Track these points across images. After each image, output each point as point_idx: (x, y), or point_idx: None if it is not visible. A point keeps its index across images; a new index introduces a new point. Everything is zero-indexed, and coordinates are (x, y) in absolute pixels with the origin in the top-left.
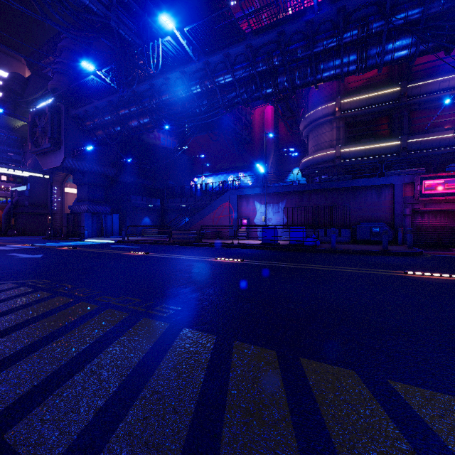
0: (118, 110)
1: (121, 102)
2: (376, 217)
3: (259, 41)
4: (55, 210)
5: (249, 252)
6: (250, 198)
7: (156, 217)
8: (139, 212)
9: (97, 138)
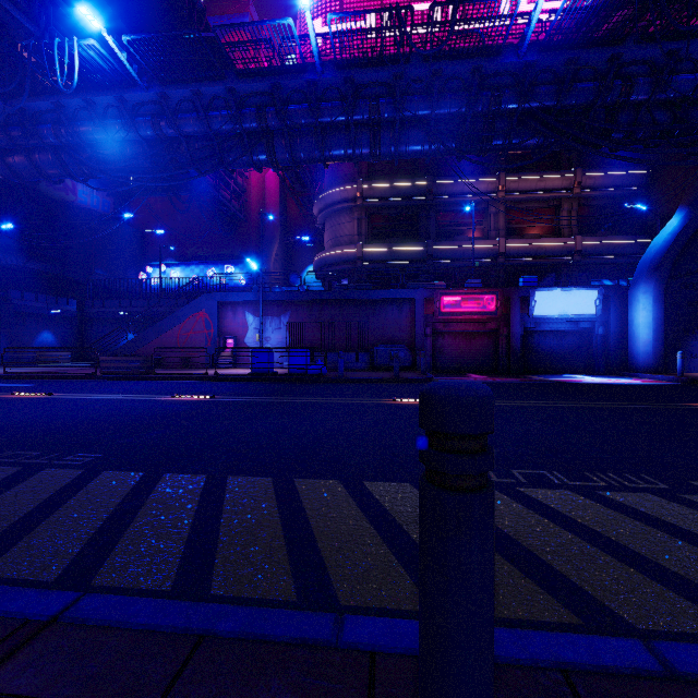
0: None
1: None
2: (397, 338)
3: (245, 87)
4: None
5: (229, 385)
6: (239, 307)
7: (67, 332)
8: (30, 323)
9: None
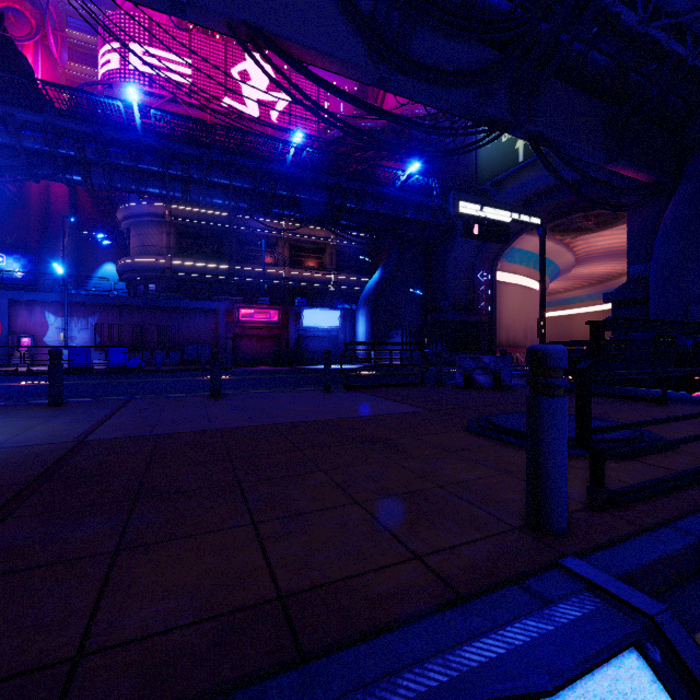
0: None
1: None
2: (204, 340)
3: (66, 125)
4: None
5: None
6: (37, 306)
7: None
8: None
9: None
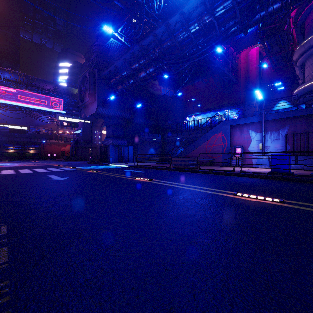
0: (130, 66)
1: (133, 58)
2: None
3: None
4: (97, 145)
5: (263, 182)
6: (244, 127)
7: (158, 148)
8: (146, 145)
9: (117, 91)
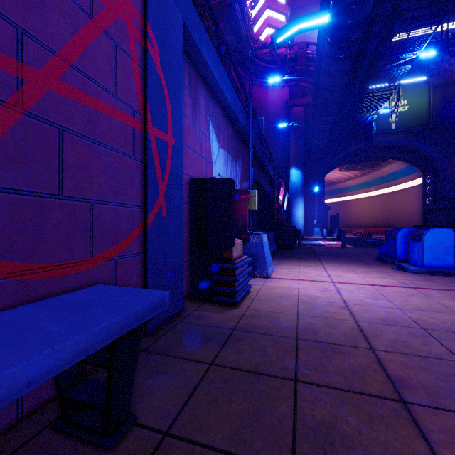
0: None
1: None
2: None
3: None
4: None
5: None
6: (202, 95)
7: None
8: None
9: None
